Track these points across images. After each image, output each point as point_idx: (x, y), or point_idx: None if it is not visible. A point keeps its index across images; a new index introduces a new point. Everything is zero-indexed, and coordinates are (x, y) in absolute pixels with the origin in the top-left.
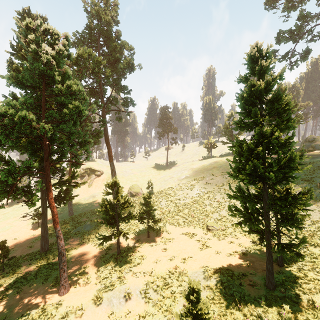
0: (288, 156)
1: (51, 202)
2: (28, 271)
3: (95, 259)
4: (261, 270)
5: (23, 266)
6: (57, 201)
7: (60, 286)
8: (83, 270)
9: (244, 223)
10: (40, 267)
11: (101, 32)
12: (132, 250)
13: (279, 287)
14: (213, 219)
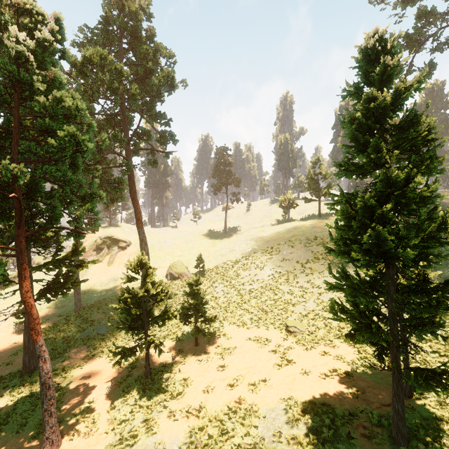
0: (440, 219)
1: (26, 297)
2: None
3: (109, 385)
4: (379, 404)
5: None
6: (51, 291)
7: (43, 441)
8: (87, 407)
9: (359, 336)
10: (17, 402)
11: (124, 29)
12: (170, 369)
13: (415, 440)
14: (296, 315)
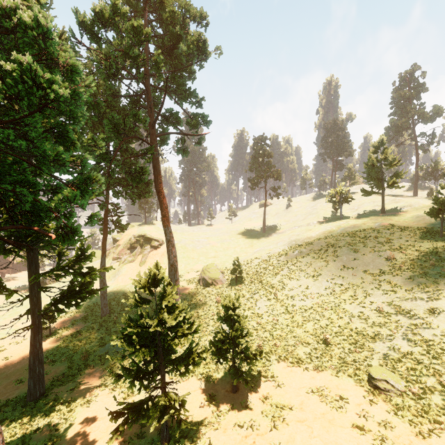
0: None
1: None
2: None
3: None
4: None
5: None
6: (63, 301)
7: None
8: None
9: None
10: None
11: None
12: (197, 437)
13: None
14: (380, 357)
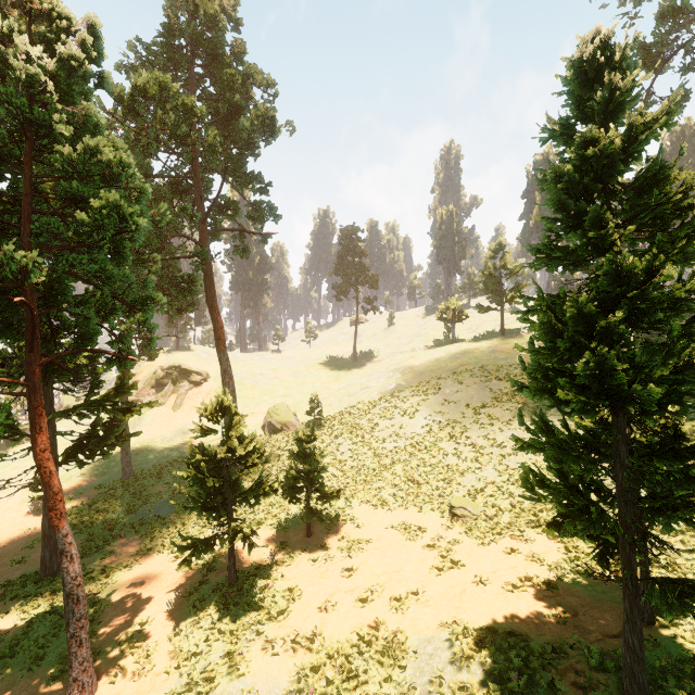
0: None
1: (43, 460)
2: None
3: (172, 597)
4: (600, 635)
5: None
6: (85, 449)
7: (69, 684)
8: (138, 631)
9: (569, 526)
10: (31, 621)
11: (197, 43)
12: (268, 573)
13: None
14: (465, 490)
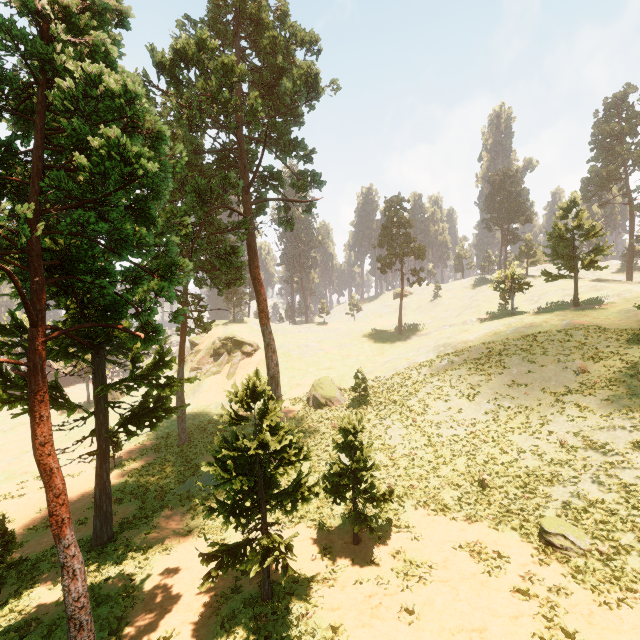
0: None
1: (42, 455)
2: (41, 609)
3: (201, 604)
4: None
5: (41, 585)
6: (135, 420)
7: None
8: None
9: None
10: None
11: (240, 11)
12: (307, 594)
13: None
14: (558, 505)
